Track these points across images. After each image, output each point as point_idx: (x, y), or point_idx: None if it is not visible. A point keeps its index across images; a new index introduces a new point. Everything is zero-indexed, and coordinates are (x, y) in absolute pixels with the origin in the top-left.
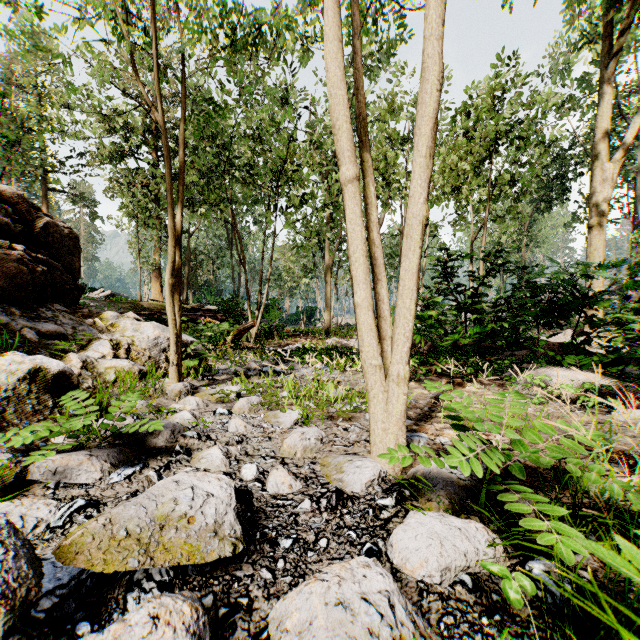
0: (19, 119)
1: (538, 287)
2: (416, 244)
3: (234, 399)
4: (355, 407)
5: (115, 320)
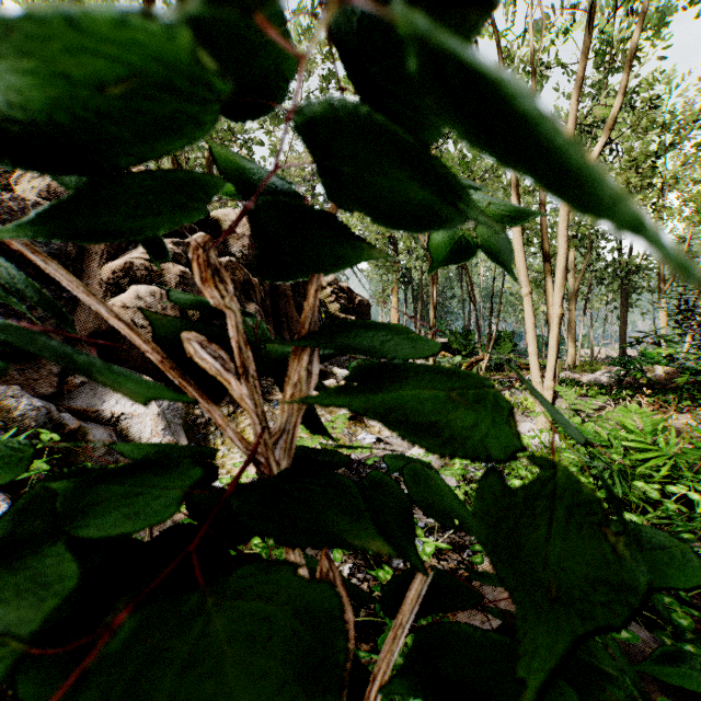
0: None
1: None
2: (555, 326)
3: None
4: None
5: None
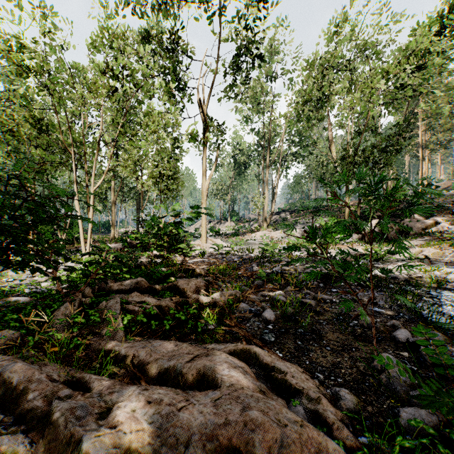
0: None
1: None
2: (90, 232)
3: None
4: None
5: None
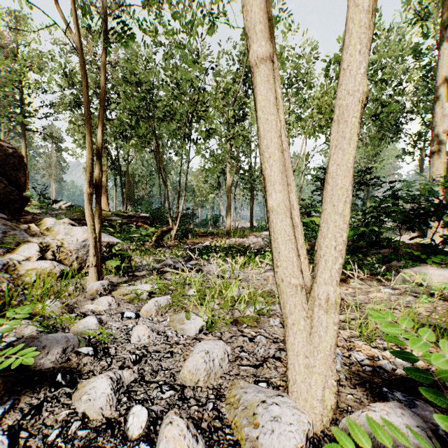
0: (5, 78)
1: (400, 198)
2: (353, 129)
3: (143, 301)
4: (259, 311)
5: (51, 225)
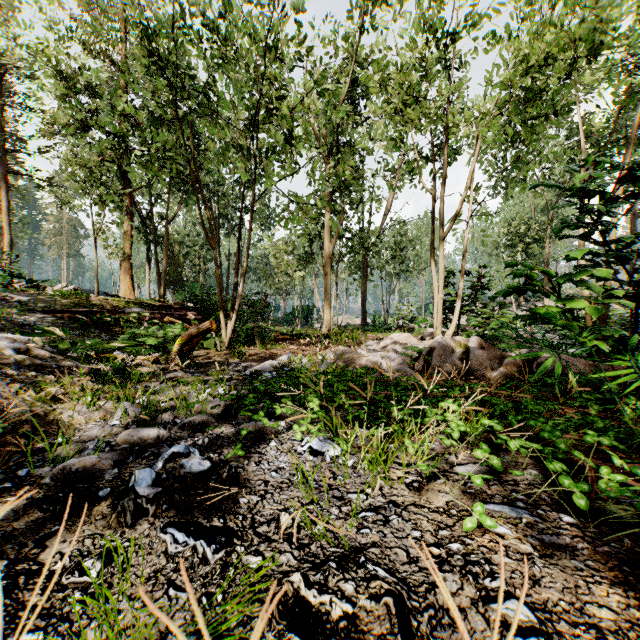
0: None
1: None
2: None
3: None
4: None
5: None
